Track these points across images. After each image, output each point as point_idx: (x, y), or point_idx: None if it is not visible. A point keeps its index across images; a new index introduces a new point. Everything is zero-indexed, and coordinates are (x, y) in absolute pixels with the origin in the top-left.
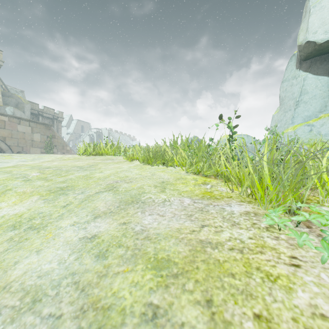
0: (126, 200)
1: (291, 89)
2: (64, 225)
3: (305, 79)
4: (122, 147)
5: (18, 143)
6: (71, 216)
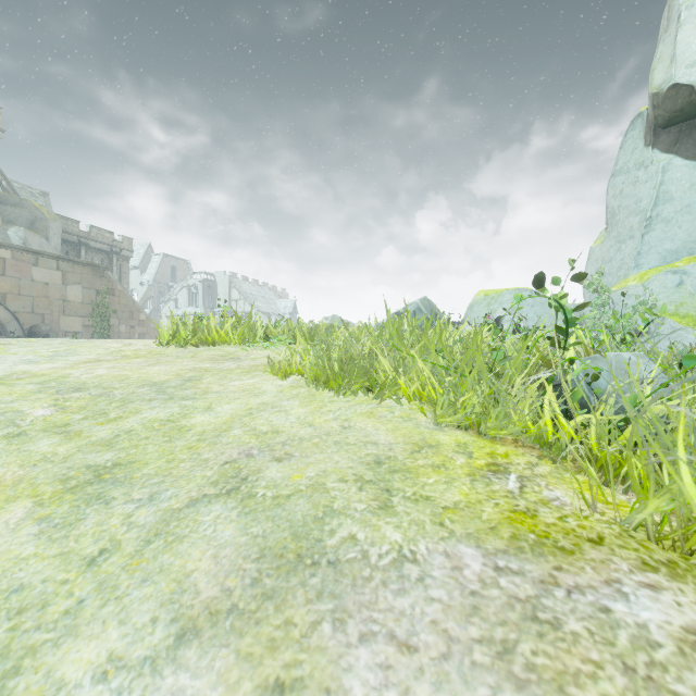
0: (280, 550)
1: (633, 192)
2: (73, 677)
3: (665, 169)
4: (259, 327)
5: (33, 307)
6: (105, 618)
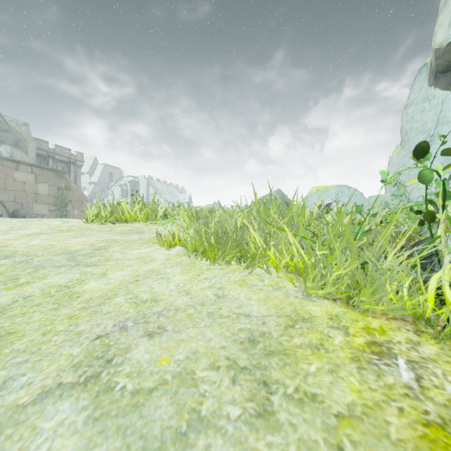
0: None
1: (420, 117)
2: None
3: (444, 101)
4: (160, 209)
5: (15, 198)
6: None
